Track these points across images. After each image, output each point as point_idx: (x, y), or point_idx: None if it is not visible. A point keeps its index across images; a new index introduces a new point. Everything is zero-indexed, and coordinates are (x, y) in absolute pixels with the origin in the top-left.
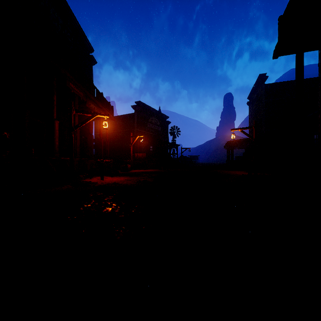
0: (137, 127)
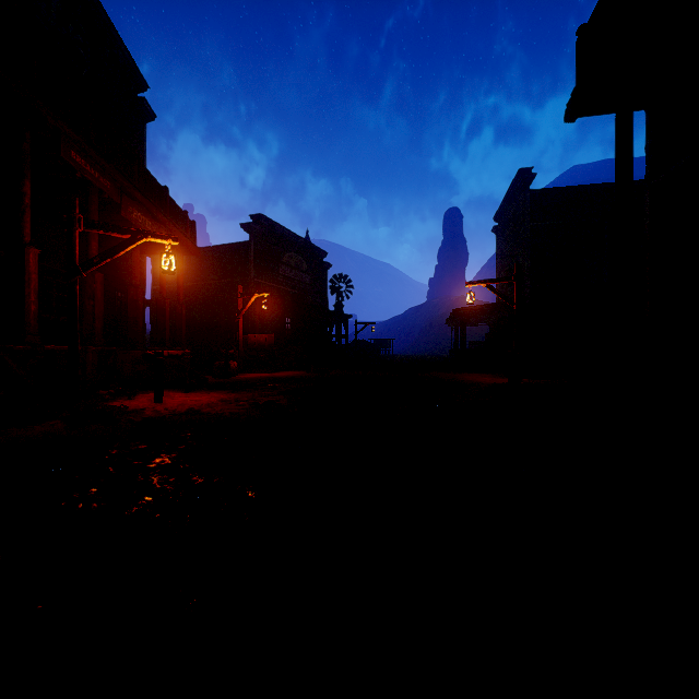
0: (256, 273)
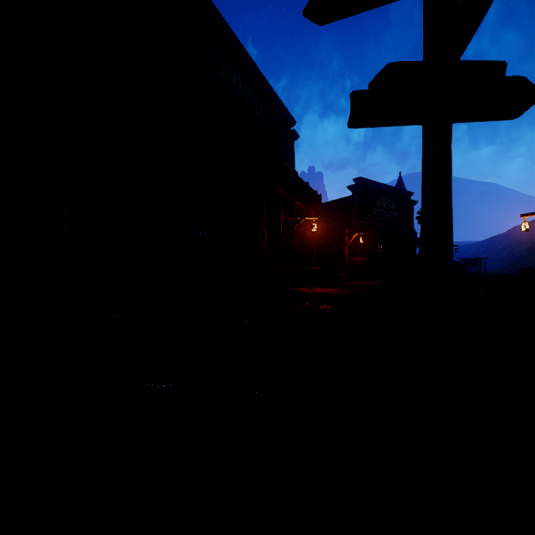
0: (356, 217)
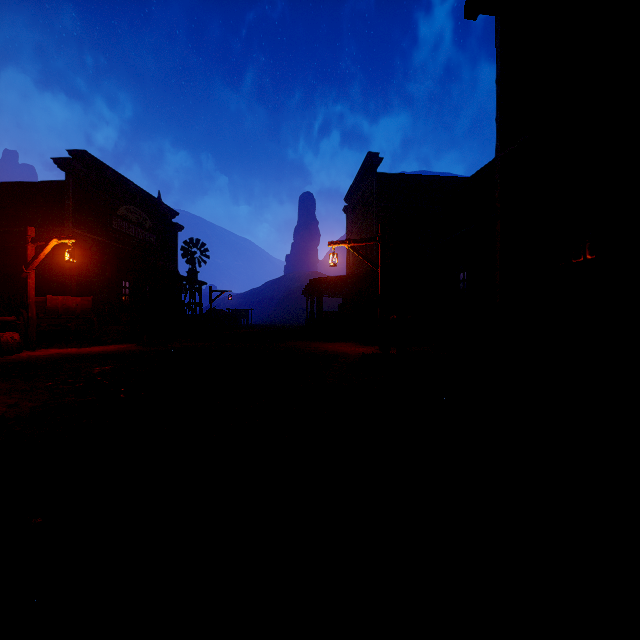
0: (76, 223)
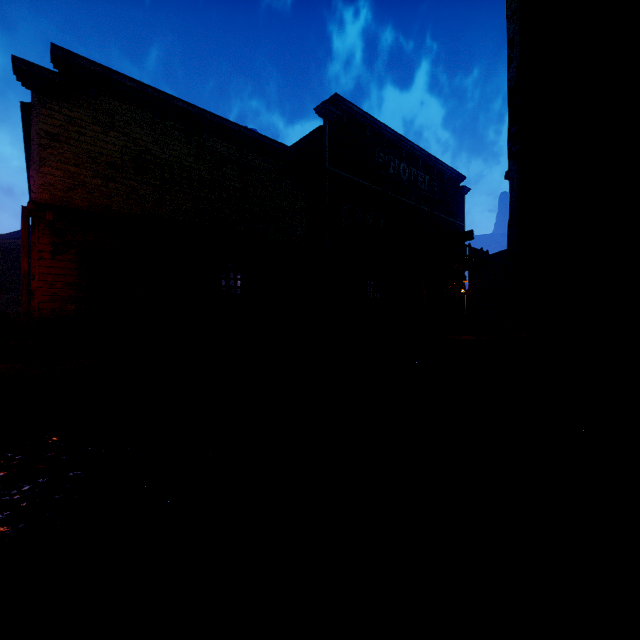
0: None
